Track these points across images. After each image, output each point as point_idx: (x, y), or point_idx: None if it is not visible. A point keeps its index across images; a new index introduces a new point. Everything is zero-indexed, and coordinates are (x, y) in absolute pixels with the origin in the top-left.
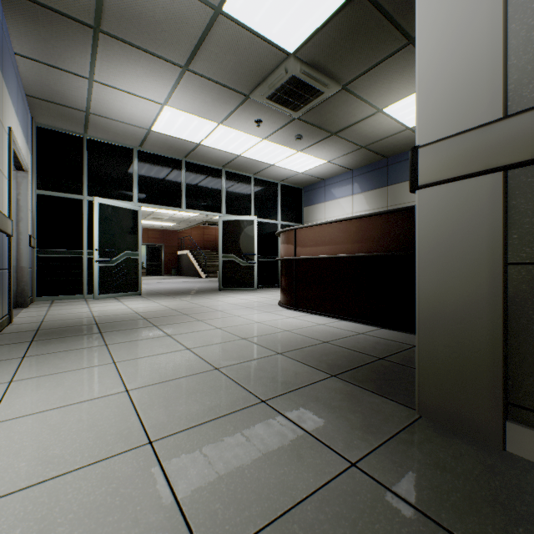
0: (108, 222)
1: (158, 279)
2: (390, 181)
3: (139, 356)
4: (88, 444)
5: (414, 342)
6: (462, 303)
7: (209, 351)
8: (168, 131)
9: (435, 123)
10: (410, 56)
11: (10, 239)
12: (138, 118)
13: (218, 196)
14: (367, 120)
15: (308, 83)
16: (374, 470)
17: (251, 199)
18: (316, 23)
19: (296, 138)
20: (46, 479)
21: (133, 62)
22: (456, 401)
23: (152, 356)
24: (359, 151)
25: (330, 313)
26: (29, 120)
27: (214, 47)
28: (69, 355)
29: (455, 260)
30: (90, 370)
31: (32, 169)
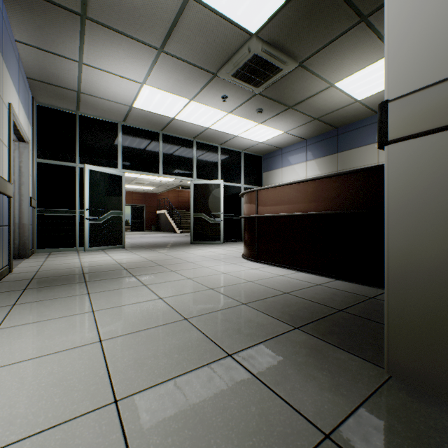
0: (96, 185)
1: (141, 234)
2: (340, 148)
3: (116, 305)
4: (53, 401)
5: (369, 294)
6: (439, 261)
7: (180, 301)
8: (147, 107)
9: (407, 75)
10: (362, 33)
11: (10, 199)
12: (122, 96)
13: (190, 163)
14: (320, 94)
15: (268, 61)
16: (351, 444)
17: (218, 166)
18: (276, 4)
19: (257, 111)
20: (3, 445)
21: (116, 45)
22: (432, 364)
23: (127, 305)
24: (312, 122)
25: (289, 265)
26: (30, 99)
27: (185, 30)
28: (54, 303)
29: (430, 217)
30: (70, 318)
31: (33, 141)
